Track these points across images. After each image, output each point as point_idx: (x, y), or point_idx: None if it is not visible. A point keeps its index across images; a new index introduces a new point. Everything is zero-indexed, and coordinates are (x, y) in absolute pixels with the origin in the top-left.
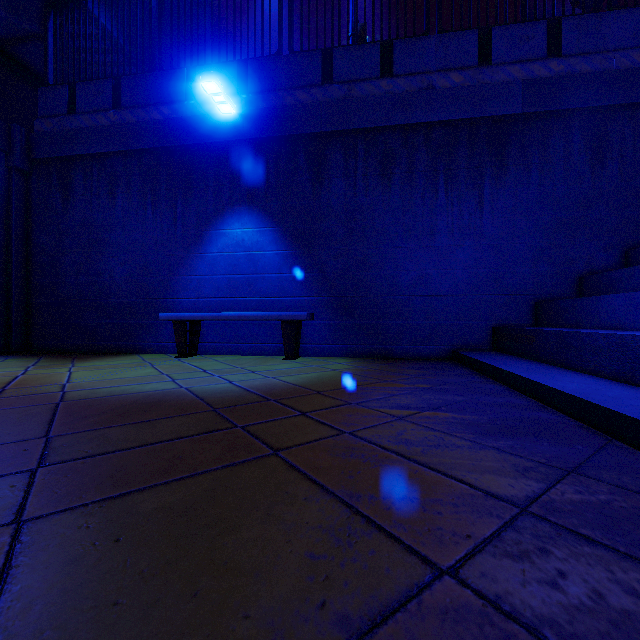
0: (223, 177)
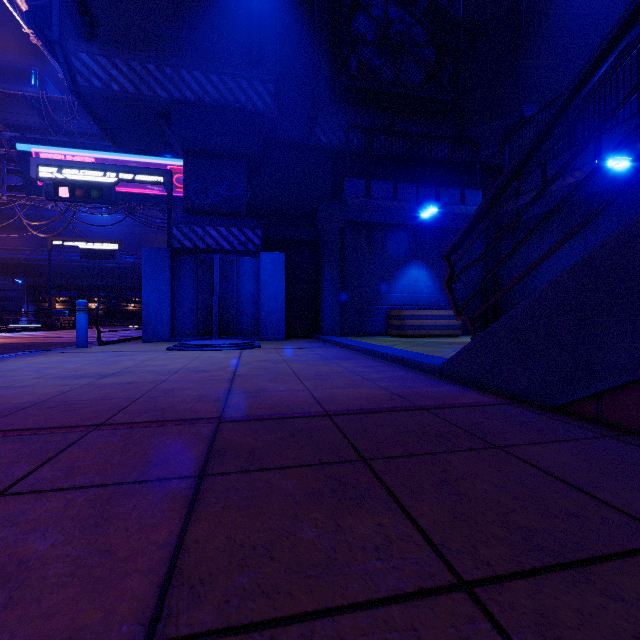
0: (625, 208)
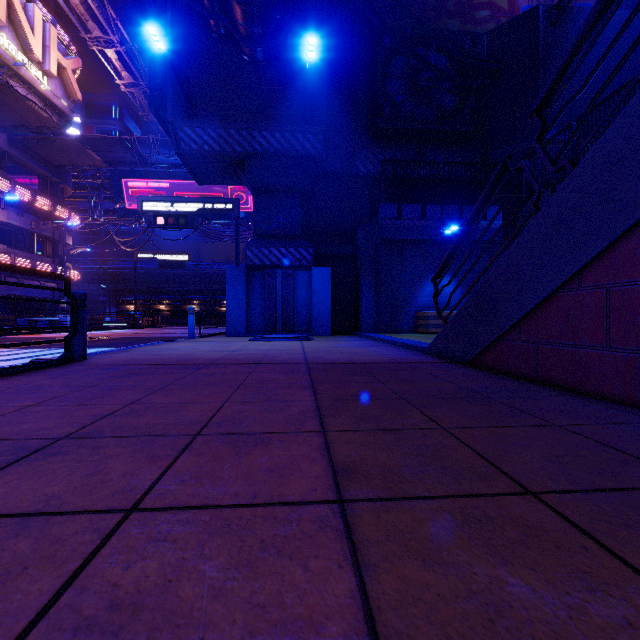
0: None
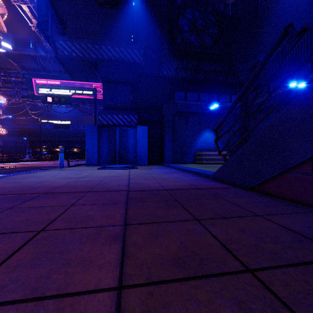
0: None
